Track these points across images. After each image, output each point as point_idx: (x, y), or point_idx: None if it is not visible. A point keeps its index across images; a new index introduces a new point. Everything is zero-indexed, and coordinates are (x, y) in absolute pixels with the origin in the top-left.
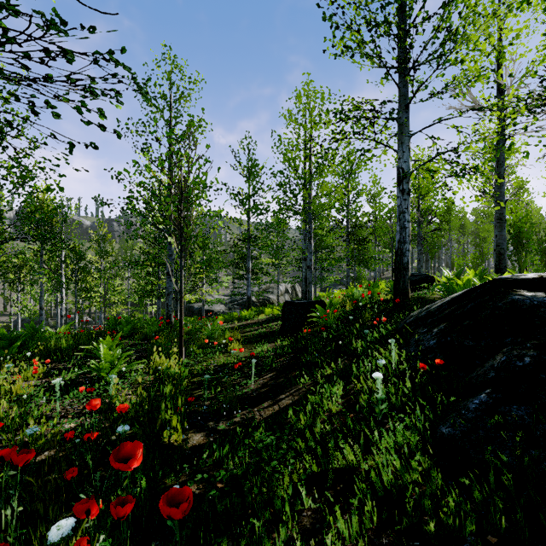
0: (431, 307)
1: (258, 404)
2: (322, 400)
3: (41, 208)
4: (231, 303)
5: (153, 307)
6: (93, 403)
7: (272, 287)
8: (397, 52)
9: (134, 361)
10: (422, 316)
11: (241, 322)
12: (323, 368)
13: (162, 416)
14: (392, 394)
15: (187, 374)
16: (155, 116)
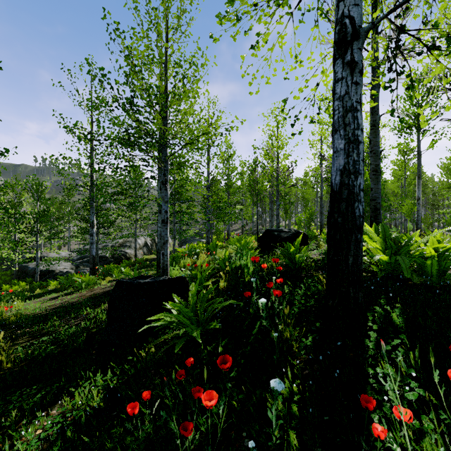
0: None
1: None
2: None
3: None
4: (80, 260)
5: None
6: None
7: (130, 241)
8: None
9: None
10: None
11: (71, 296)
12: None
13: None
14: None
15: None
16: None
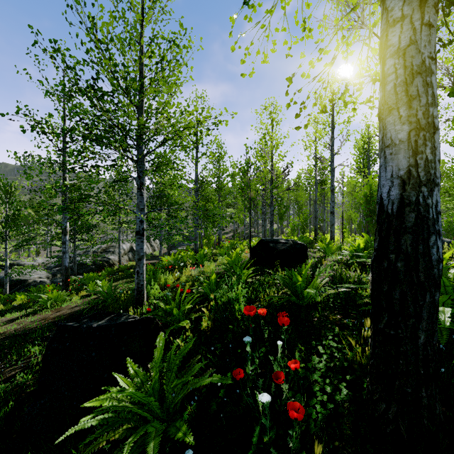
0: None
1: None
2: None
3: None
4: (58, 267)
5: None
6: None
7: (114, 246)
8: None
9: None
10: None
11: (31, 319)
12: None
13: None
14: None
15: None
16: None
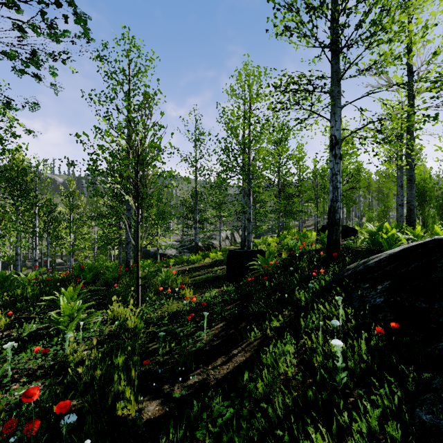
0: (368, 262)
1: (211, 361)
2: (276, 359)
3: (10, 168)
4: (181, 247)
5: (116, 251)
6: (33, 391)
7: (215, 234)
8: (333, 31)
9: (94, 308)
10: (361, 271)
11: (190, 266)
12: (270, 319)
13: (115, 388)
14: (347, 357)
15: (142, 326)
16: (115, 88)
